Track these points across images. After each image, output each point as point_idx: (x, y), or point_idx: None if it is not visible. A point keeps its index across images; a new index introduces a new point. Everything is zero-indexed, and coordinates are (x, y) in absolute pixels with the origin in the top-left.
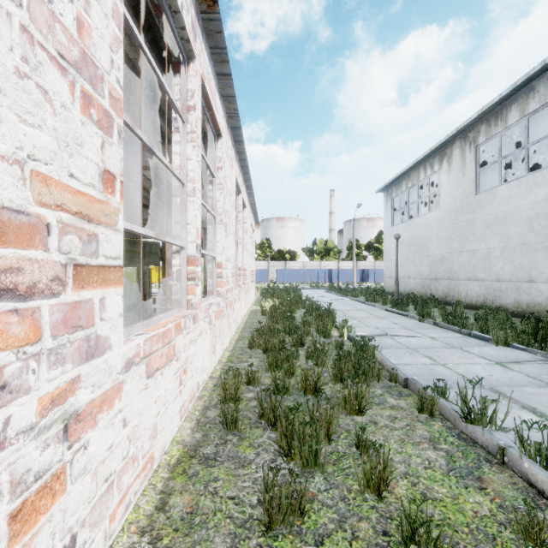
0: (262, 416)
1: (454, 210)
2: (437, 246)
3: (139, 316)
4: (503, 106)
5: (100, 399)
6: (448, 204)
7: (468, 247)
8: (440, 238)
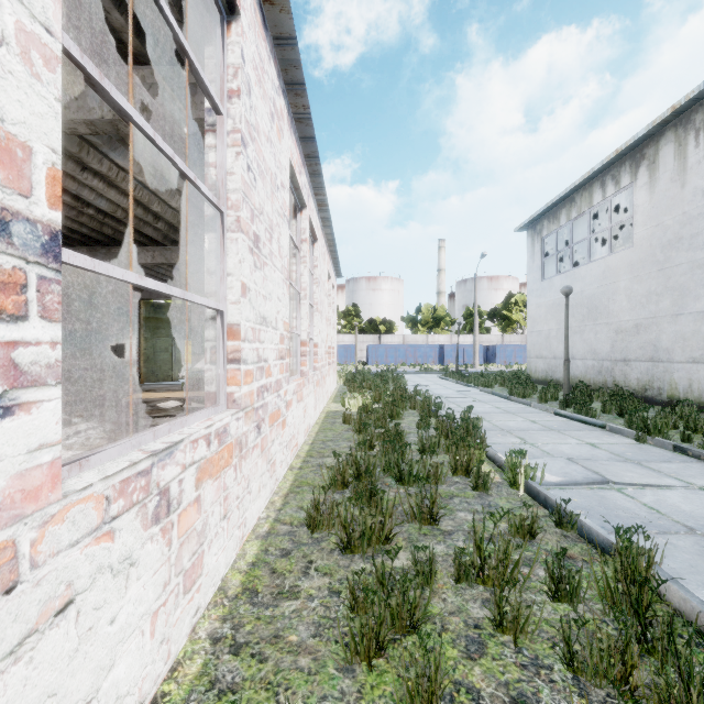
0: None
1: (662, 246)
2: (626, 307)
3: None
4: None
5: None
6: (649, 237)
7: (693, 307)
8: (633, 294)
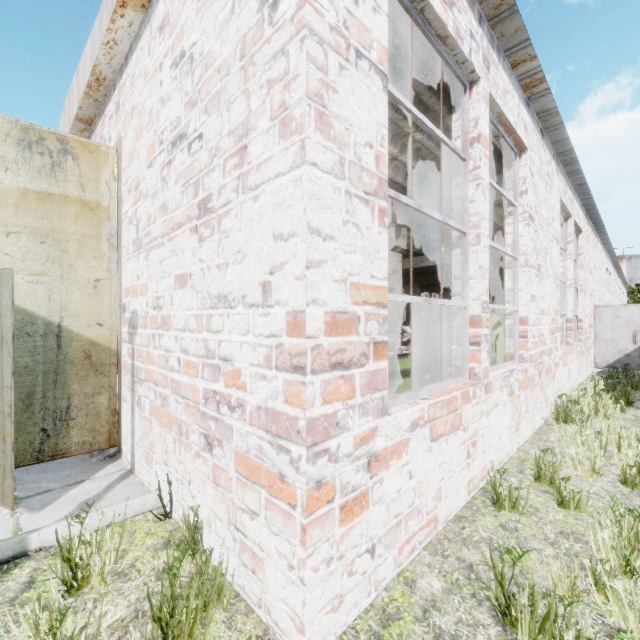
0: None
1: None
2: None
3: None
4: None
5: None
6: None
7: None
8: None
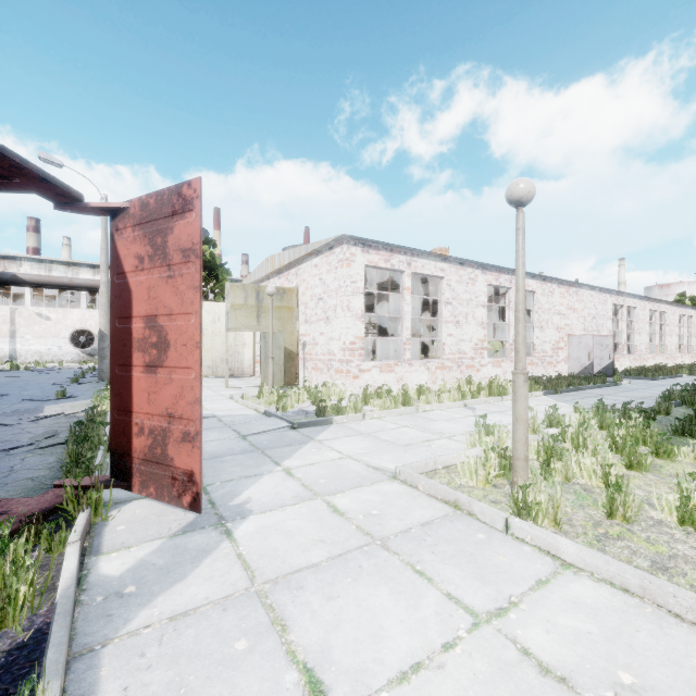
0: None
1: None
2: None
3: None
4: None
5: (677, 357)
6: None
7: None
8: None
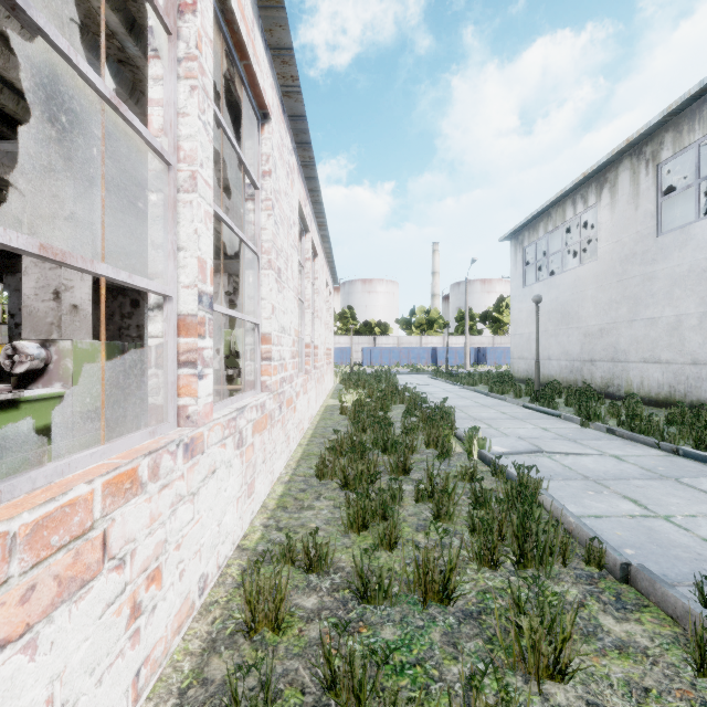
0: (331, 688)
1: (620, 260)
2: (593, 313)
3: (110, 431)
4: (704, 101)
5: None
6: (610, 252)
7: (644, 314)
8: (598, 302)
